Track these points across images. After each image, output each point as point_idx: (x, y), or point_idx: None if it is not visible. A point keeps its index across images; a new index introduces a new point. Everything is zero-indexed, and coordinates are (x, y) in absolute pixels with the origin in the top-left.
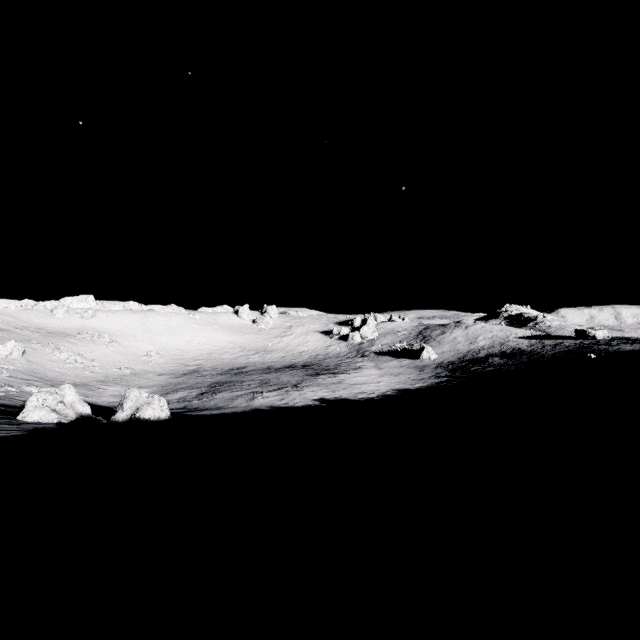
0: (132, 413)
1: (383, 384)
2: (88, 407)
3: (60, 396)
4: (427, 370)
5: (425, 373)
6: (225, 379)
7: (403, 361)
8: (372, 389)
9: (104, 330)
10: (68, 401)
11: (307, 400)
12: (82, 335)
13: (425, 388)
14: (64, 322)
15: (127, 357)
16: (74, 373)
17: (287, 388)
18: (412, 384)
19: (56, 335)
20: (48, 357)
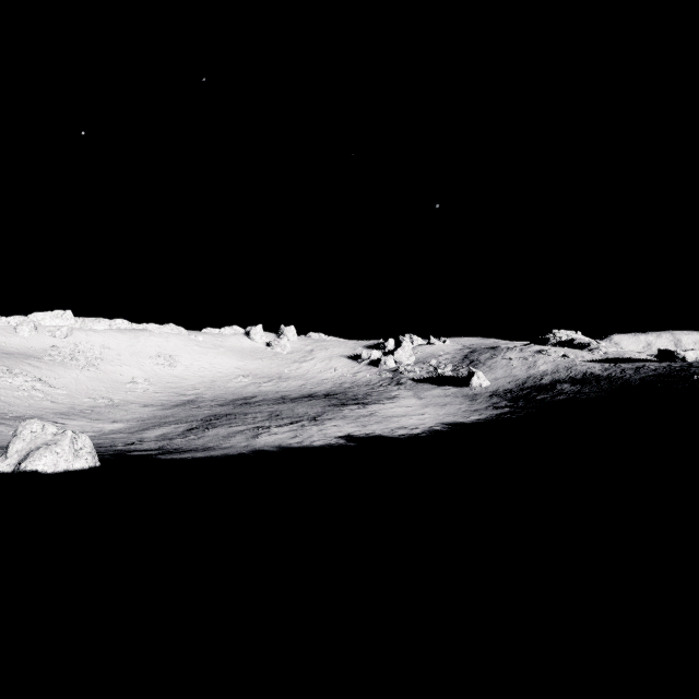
0: (18, 462)
1: (428, 416)
2: None
3: None
4: (480, 399)
5: (478, 403)
6: (225, 411)
7: (448, 389)
8: (414, 423)
9: (80, 352)
10: None
11: (329, 438)
12: (50, 357)
13: (484, 421)
14: (29, 341)
15: (106, 384)
16: (27, 403)
17: (303, 422)
18: (465, 416)
19: (14, 356)
20: None
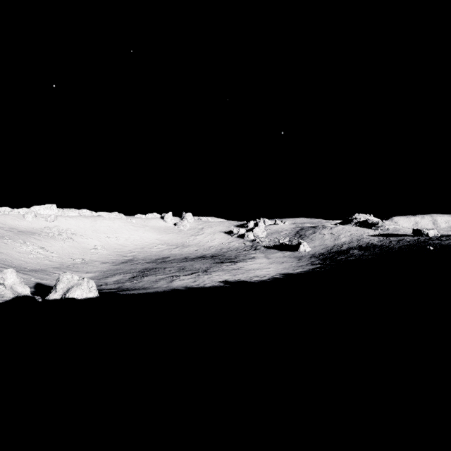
0: (63, 293)
1: (272, 270)
2: (28, 288)
3: (1, 279)
4: (304, 259)
5: (303, 261)
6: (152, 266)
7: (285, 253)
8: (264, 273)
9: (63, 230)
10: (8, 283)
11: (214, 282)
12: (45, 233)
13: (304, 272)
14: (32, 224)
15: (79, 250)
16: (36, 262)
17: (199, 273)
18: (294, 269)
19: (25, 233)
20: (16, 249)
